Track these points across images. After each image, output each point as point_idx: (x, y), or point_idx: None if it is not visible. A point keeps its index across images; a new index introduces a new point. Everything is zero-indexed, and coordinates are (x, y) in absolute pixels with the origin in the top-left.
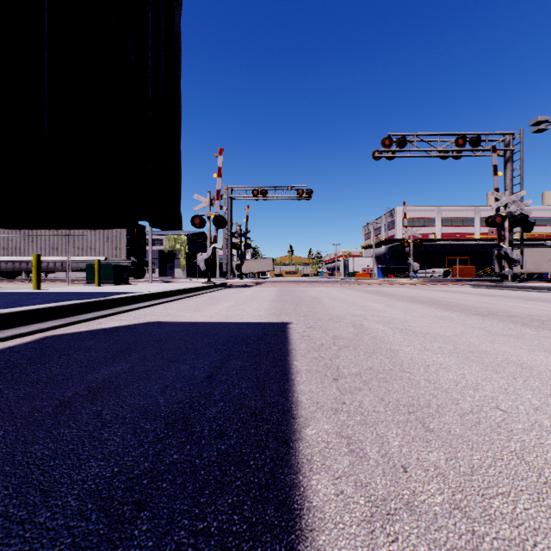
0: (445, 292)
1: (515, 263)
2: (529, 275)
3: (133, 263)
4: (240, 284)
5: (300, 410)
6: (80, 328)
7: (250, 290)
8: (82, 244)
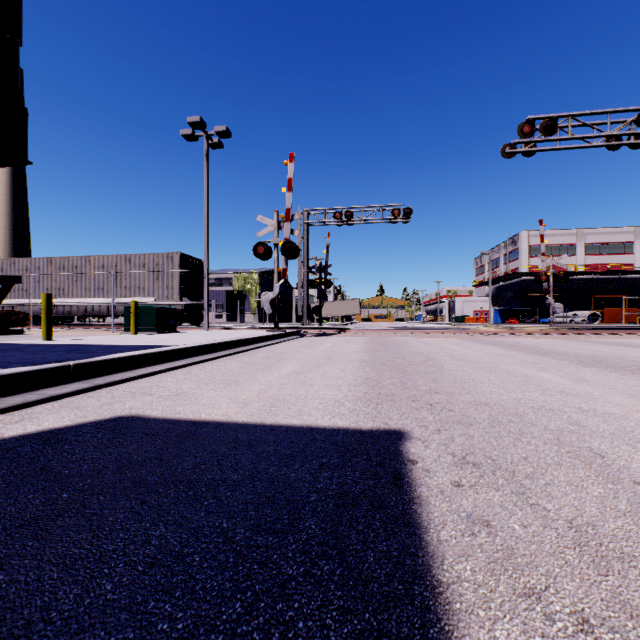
0: (633, 347)
1: None
2: None
3: (186, 306)
4: (317, 332)
5: None
6: None
7: (329, 341)
8: (129, 282)
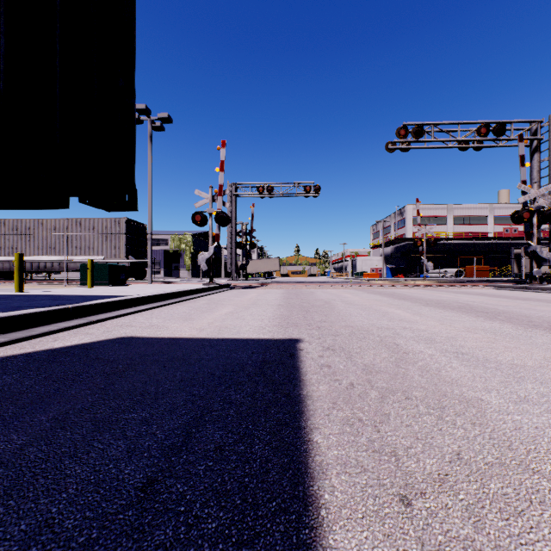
0: (470, 294)
1: (545, 262)
2: None
3: (132, 263)
4: (244, 285)
5: None
6: (22, 348)
7: (254, 292)
8: (80, 243)
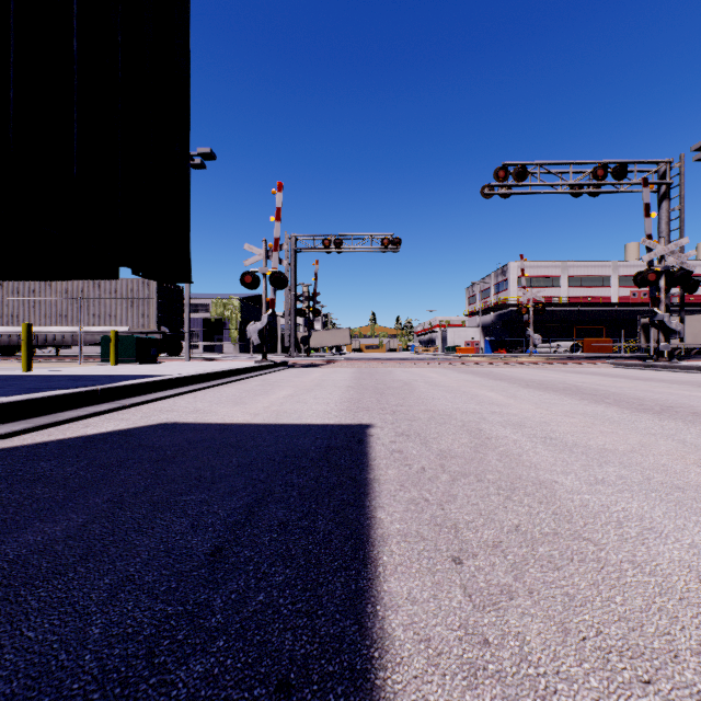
0: (582, 374)
1: (674, 334)
2: (687, 350)
3: (165, 335)
4: (306, 363)
5: (389, 669)
6: (51, 435)
7: (318, 371)
8: (98, 310)
